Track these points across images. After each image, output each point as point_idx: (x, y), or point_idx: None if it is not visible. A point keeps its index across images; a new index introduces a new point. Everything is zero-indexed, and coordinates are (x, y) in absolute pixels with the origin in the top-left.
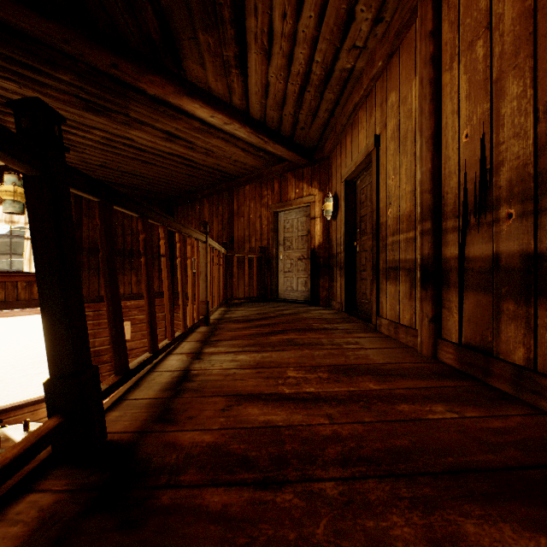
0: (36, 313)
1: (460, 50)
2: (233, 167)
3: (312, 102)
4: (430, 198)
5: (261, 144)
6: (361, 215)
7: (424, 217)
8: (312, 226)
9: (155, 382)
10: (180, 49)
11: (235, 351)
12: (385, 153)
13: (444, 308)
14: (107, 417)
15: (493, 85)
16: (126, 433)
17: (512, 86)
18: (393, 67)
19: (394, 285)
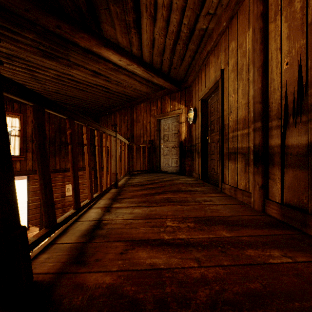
0: (19, 179)
1: (282, 7)
2: (133, 93)
3: (181, 51)
4: (260, 107)
5: (150, 77)
6: (211, 120)
7: (256, 119)
8: (180, 128)
9: (77, 229)
10: (99, 16)
11: (132, 206)
12: (227, 80)
13: (269, 179)
14: (38, 259)
15: (308, 26)
16: (48, 274)
17: None
18: (233, 25)
19: (234, 164)
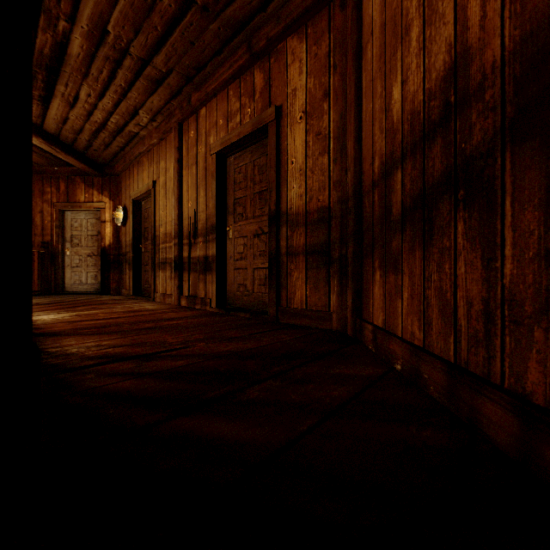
0: None
1: (189, 164)
2: None
3: (106, 138)
4: (178, 228)
5: (52, 151)
6: (145, 227)
7: (175, 237)
8: (103, 229)
9: None
10: None
11: (53, 314)
12: (159, 194)
13: (184, 281)
14: None
15: (198, 188)
16: None
17: (202, 192)
18: (163, 146)
19: (164, 273)
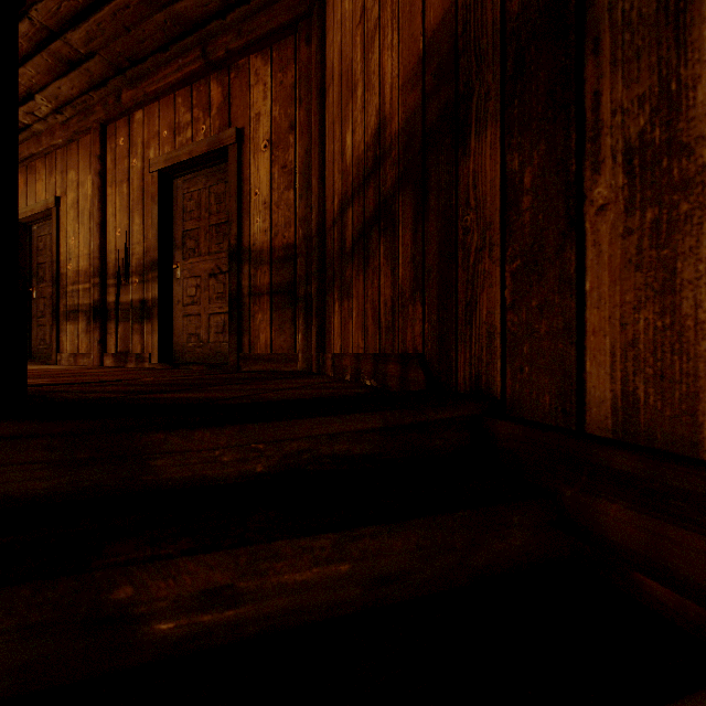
0: None
1: (117, 181)
2: None
3: None
4: (99, 263)
5: None
6: (39, 262)
7: (95, 275)
8: None
9: None
10: None
11: None
12: (66, 216)
13: (109, 334)
14: None
15: (131, 212)
16: None
17: (137, 219)
18: (74, 151)
19: (75, 325)
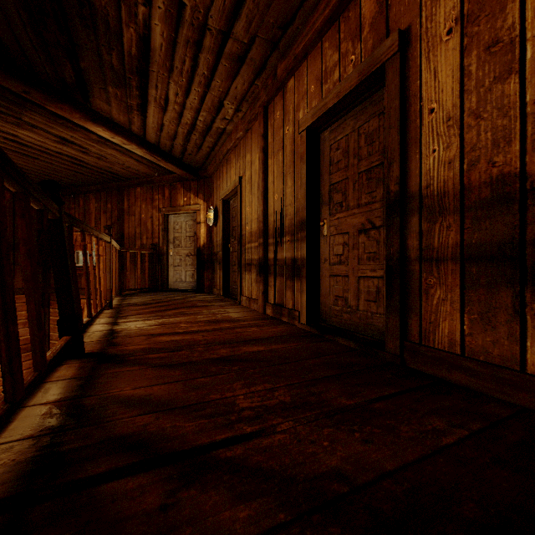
0: None
1: (274, 151)
2: (125, 172)
3: (197, 140)
4: (262, 226)
5: (155, 161)
6: (233, 226)
7: (260, 236)
8: (198, 229)
9: (93, 336)
10: (91, 91)
11: (143, 320)
12: (245, 190)
13: (269, 286)
14: None
15: (284, 177)
16: (94, 350)
17: (289, 181)
18: (249, 138)
19: (249, 275)
